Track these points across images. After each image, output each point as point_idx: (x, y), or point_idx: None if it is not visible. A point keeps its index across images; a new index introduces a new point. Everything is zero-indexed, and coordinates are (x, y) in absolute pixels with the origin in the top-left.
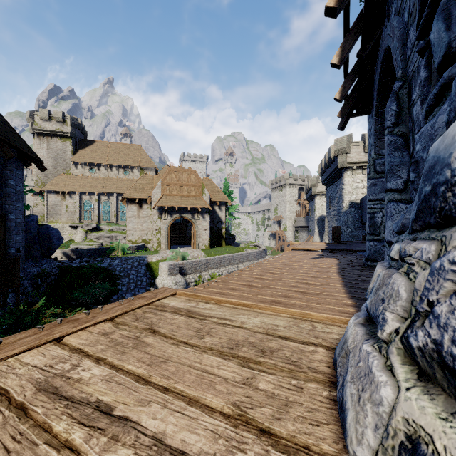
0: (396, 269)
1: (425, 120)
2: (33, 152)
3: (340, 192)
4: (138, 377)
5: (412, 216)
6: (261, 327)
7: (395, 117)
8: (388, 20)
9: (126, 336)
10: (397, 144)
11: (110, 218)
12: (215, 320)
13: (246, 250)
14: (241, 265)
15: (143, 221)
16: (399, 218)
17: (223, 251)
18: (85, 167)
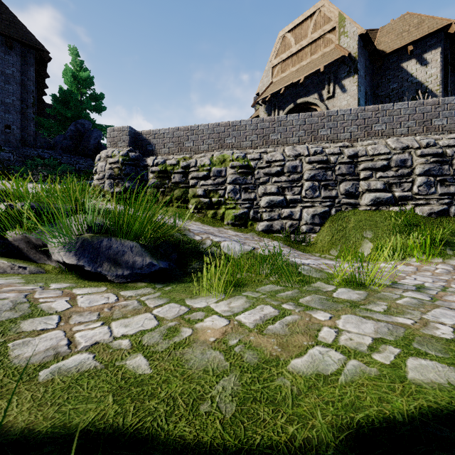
0: None
1: None
2: (40, 44)
3: None
4: None
5: None
6: None
7: None
8: None
9: None
10: None
11: None
12: None
13: None
14: (368, 141)
15: None
16: None
17: None
18: None
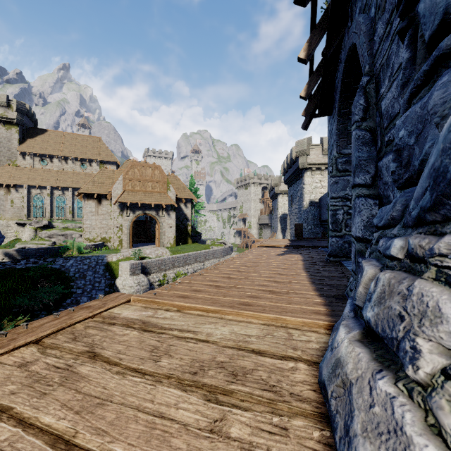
0: (404, 272)
1: (407, 104)
2: None
3: (301, 191)
4: (58, 435)
5: (418, 205)
6: (230, 339)
7: (363, 111)
8: (352, 20)
9: (53, 366)
10: (366, 139)
11: (64, 214)
12: (176, 333)
13: (212, 247)
14: (207, 262)
15: (102, 218)
16: (367, 213)
17: (189, 249)
18: (35, 158)
